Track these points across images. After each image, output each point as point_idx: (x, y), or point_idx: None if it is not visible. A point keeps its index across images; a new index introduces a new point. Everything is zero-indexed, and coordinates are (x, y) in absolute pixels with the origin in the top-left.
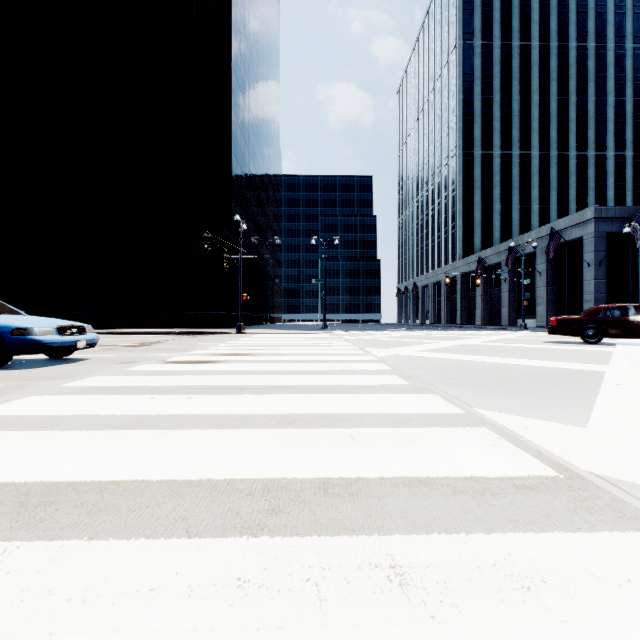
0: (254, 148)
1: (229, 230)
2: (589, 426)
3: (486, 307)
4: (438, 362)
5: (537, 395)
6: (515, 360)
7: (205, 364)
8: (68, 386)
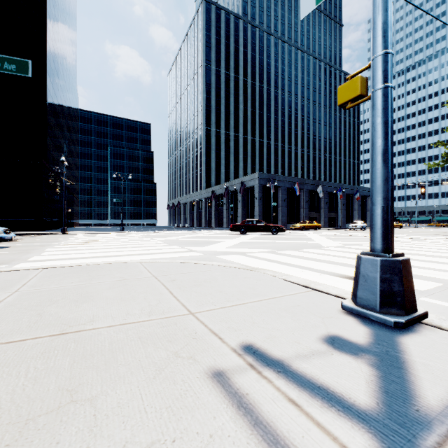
0: (61, 96)
1: (45, 159)
2: (203, 247)
3: (217, 217)
4: (181, 241)
5: (201, 245)
6: (207, 239)
7: (87, 244)
8: (47, 251)
